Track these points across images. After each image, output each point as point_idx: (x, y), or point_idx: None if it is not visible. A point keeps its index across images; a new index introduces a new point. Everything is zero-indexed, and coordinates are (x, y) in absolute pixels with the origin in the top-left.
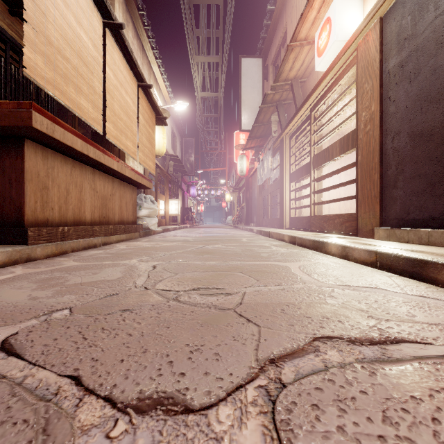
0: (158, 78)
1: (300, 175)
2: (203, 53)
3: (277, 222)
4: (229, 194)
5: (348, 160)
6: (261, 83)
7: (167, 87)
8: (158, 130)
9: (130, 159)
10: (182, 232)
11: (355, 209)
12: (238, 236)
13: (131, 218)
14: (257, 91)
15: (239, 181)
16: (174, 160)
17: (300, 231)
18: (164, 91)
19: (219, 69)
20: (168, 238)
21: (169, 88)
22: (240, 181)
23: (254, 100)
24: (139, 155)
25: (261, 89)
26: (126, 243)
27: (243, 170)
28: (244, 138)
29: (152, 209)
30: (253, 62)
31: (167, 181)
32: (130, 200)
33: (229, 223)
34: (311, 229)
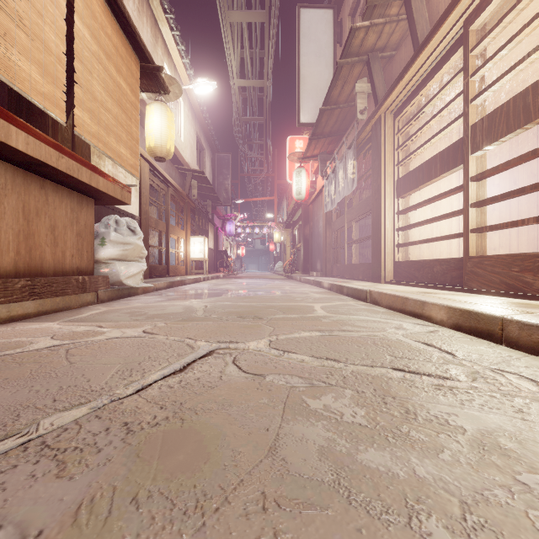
0: (171, 50)
1: (424, 177)
2: (240, 5)
3: (365, 270)
4: (278, 233)
5: (497, 159)
6: (332, 49)
7: (187, 67)
8: (160, 112)
9: (106, 159)
10: (203, 287)
11: (509, 248)
12: (300, 297)
13: (73, 261)
14: (324, 61)
15: (293, 213)
16: (199, 179)
17: (432, 289)
18: (182, 75)
19: (265, 35)
20: (156, 304)
21: (190, 69)
22: (294, 213)
23: (321, 75)
24: (77, 114)
25: (332, 59)
26: (15, 326)
27: (302, 191)
28: (302, 146)
29: (129, 245)
30: (319, 16)
31: (188, 209)
32: (71, 222)
33: (279, 271)
34: (469, 286)
